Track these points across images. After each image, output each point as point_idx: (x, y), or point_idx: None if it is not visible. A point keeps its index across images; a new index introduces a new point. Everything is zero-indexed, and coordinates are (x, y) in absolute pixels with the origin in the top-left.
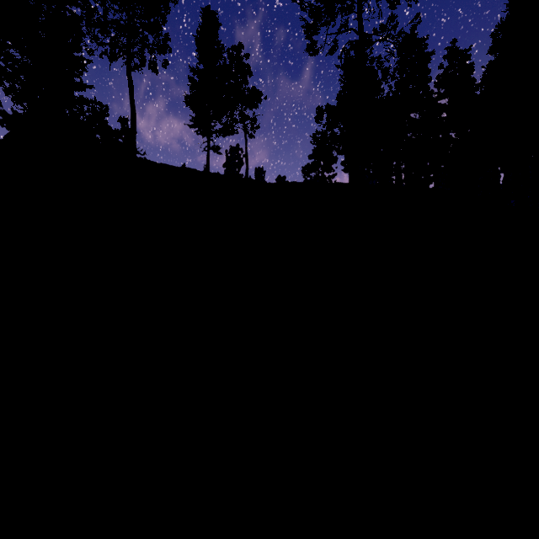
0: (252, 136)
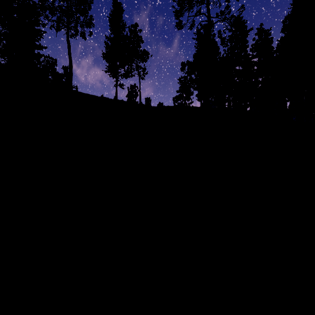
0: (143, 78)
